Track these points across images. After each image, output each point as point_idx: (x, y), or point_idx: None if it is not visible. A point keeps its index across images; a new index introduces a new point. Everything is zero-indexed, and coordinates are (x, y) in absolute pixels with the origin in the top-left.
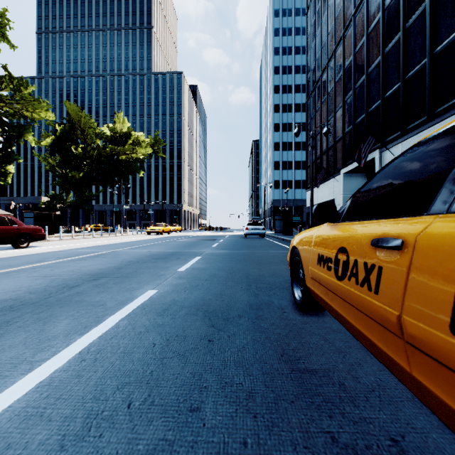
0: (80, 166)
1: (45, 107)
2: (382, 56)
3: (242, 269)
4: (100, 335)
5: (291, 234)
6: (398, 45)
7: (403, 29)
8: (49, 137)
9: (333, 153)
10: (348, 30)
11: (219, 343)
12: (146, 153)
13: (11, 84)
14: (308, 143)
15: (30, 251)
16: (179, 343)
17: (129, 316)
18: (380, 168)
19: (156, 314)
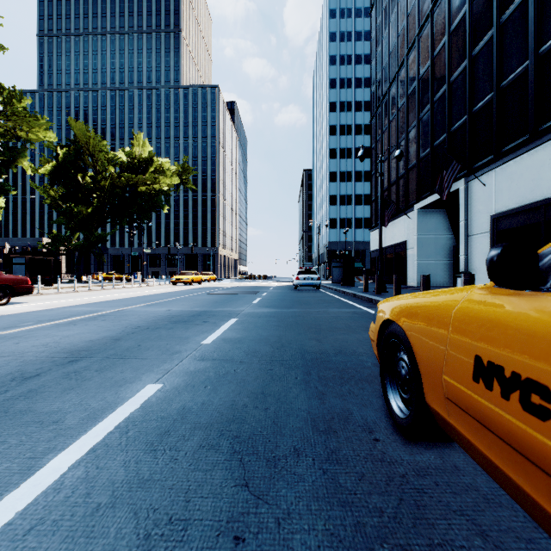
0: (89, 199)
1: (45, 126)
2: (468, 60)
3: (295, 341)
4: (9, 521)
5: (353, 285)
6: (490, 45)
7: (497, 24)
8: (49, 163)
9: (405, 183)
10: (424, 29)
11: (257, 548)
12: (171, 184)
13: (1, 96)
14: (372, 171)
15: (8, 310)
16: (170, 548)
17: (93, 452)
18: (467, 201)
19: (144, 448)
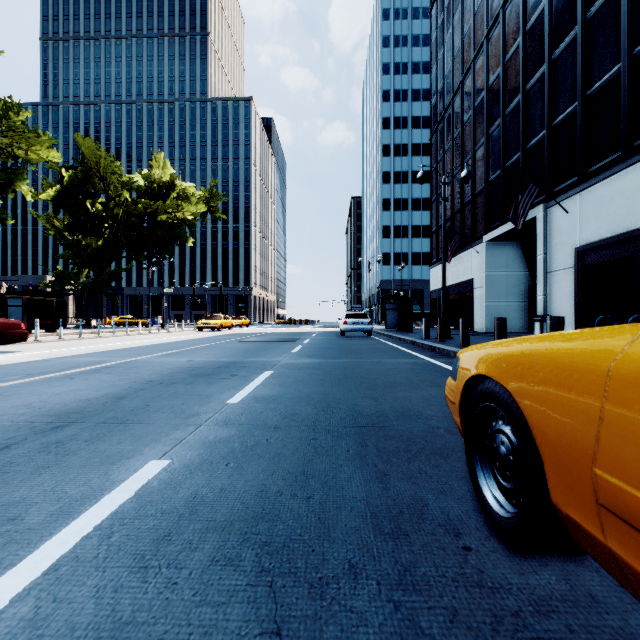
0: (99, 229)
1: (47, 143)
2: (548, 64)
3: (344, 400)
4: None
5: (411, 331)
6: (574, 46)
7: (582, 21)
8: (52, 187)
9: (471, 211)
10: (494, 29)
11: None
12: (196, 212)
13: None
14: (432, 198)
15: None
16: None
17: (54, 571)
18: (545, 231)
19: (131, 563)
